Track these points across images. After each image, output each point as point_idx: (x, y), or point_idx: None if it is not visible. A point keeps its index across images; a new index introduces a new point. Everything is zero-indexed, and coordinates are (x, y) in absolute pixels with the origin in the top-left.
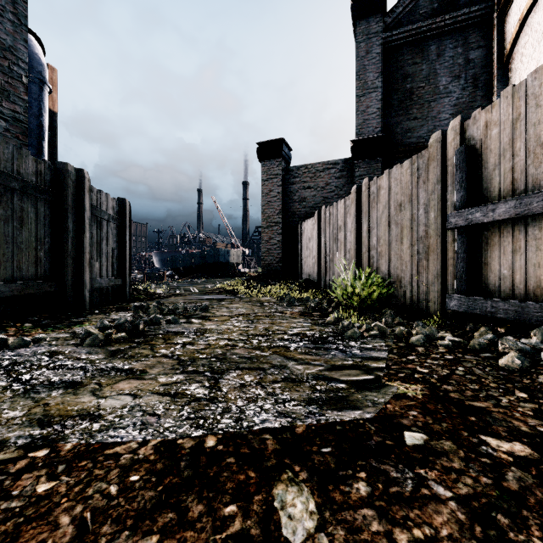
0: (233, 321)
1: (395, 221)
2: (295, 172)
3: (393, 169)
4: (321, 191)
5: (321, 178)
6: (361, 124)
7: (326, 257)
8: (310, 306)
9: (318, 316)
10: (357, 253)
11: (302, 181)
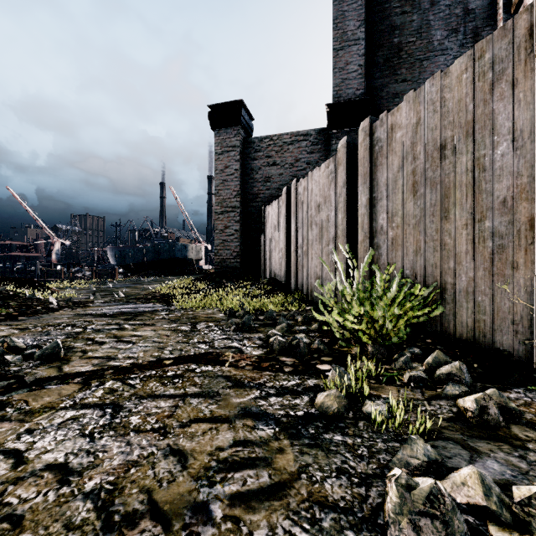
0: (61, 413)
1: (430, 180)
2: (257, 145)
3: (424, 86)
4: (290, 168)
5: (289, 153)
6: (339, 84)
7: (297, 250)
8: (274, 341)
9: (293, 370)
10: (348, 241)
11: (266, 155)
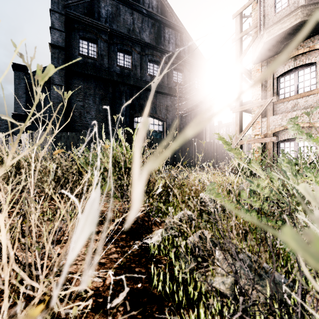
0: None
1: None
2: None
3: (13, 136)
4: None
5: None
6: (17, 108)
7: None
8: None
9: None
10: None
11: None
